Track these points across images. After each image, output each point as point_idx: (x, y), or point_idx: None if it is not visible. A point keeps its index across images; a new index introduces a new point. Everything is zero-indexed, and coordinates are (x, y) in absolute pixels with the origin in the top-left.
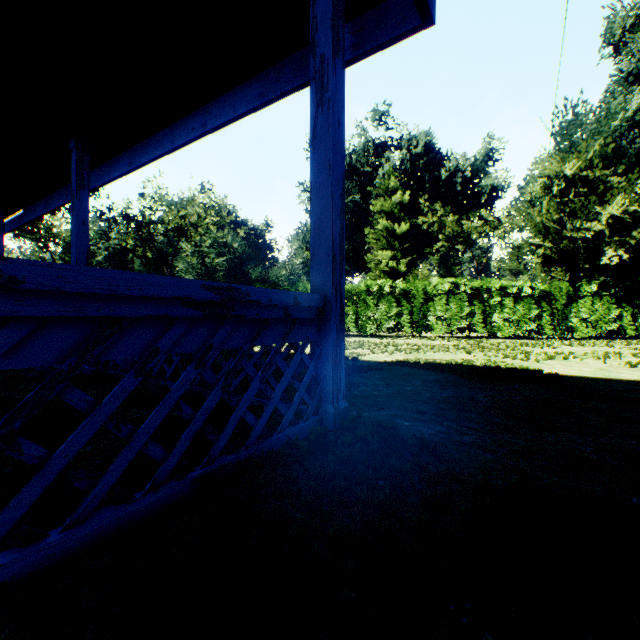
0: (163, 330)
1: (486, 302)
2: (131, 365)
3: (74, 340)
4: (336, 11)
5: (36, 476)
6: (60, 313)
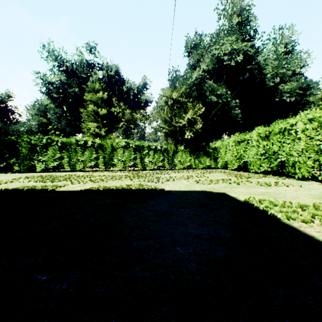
0: None
1: (142, 152)
2: None
3: None
4: None
5: None
6: None
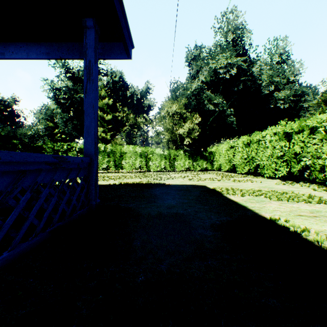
0: (38, 174)
1: (147, 156)
2: (28, 188)
3: (11, 179)
4: (96, 45)
5: (0, 231)
6: (9, 169)
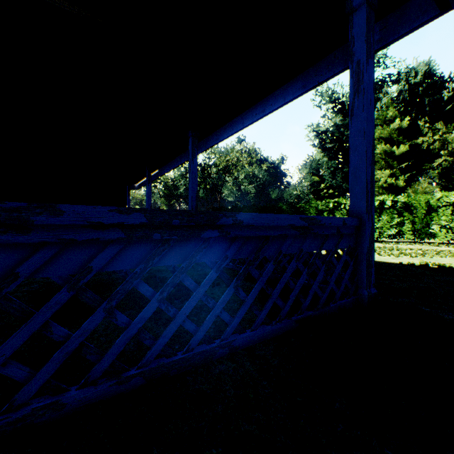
0: (282, 241)
1: None
2: (271, 259)
3: (253, 246)
4: (368, 28)
5: (244, 305)
6: (251, 235)
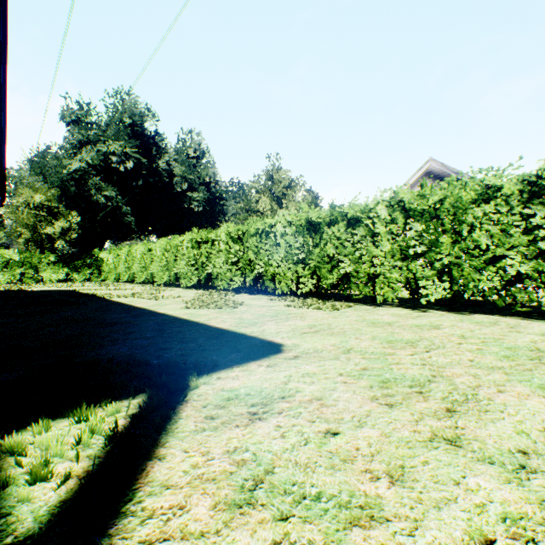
0: None
1: None
2: None
3: None
4: None
5: None
6: None
